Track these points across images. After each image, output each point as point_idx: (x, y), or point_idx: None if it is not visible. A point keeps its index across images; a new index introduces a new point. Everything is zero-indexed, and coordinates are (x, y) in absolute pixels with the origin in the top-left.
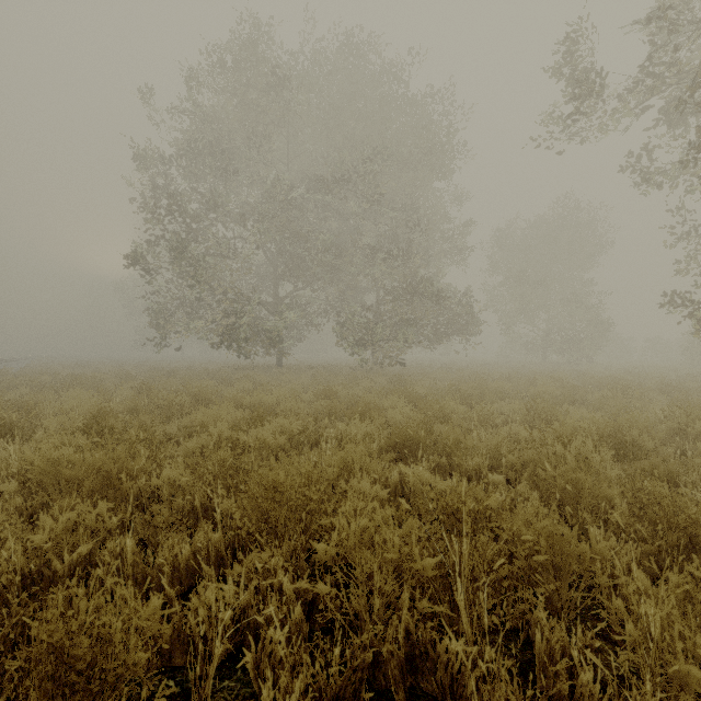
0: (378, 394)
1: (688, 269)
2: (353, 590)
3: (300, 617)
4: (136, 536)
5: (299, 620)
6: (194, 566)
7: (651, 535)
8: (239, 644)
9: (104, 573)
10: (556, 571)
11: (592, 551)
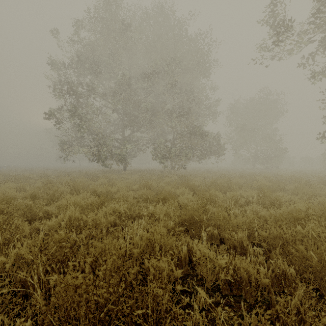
0: (173, 186)
1: None
2: None
3: None
4: None
5: None
6: None
7: None
8: None
9: None
10: None
11: None
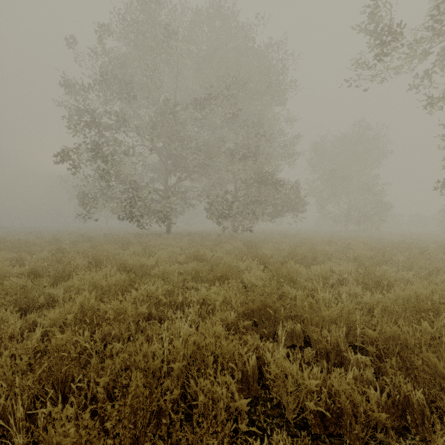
0: (236, 256)
1: None
2: None
3: None
4: None
5: None
6: None
7: None
8: None
9: None
10: None
11: None
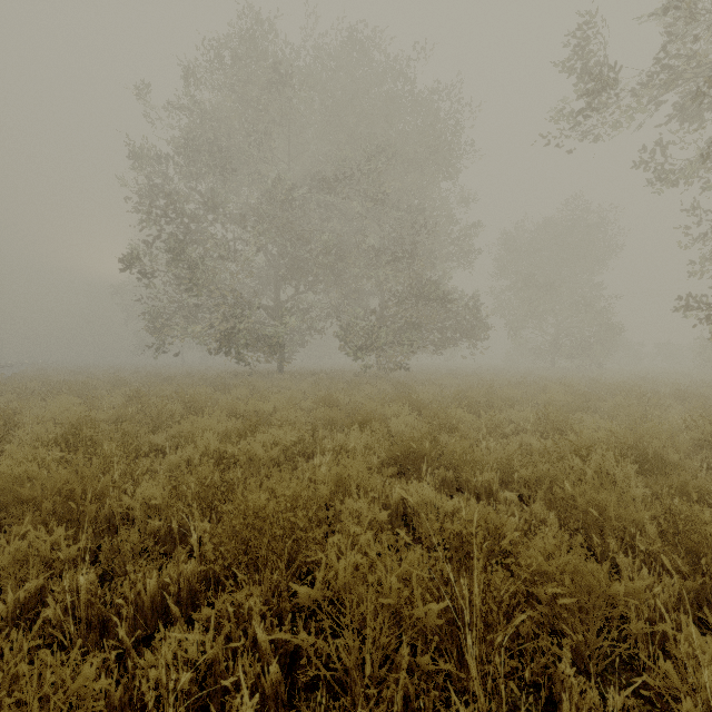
0: (381, 402)
1: (703, 272)
2: (343, 639)
3: (277, 676)
4: (99, 566)
5: (276, 680)
6: (162, 604)
7: (688, 566)
8: (206, 705)
9: (56, 613)
10: (581, 609)
11: (625, 591)
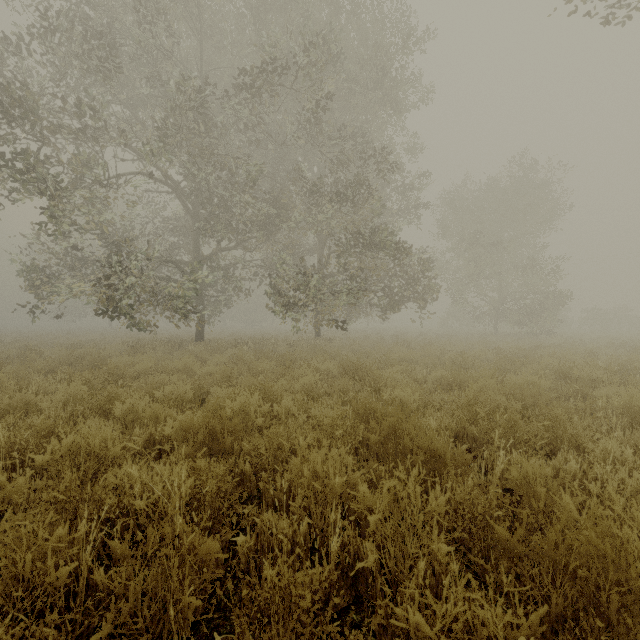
0: (332, 425)
1: None
2: None
3: None
4: None
5: None
6: None
7: None
8: None
9: None
10: None
11: None
